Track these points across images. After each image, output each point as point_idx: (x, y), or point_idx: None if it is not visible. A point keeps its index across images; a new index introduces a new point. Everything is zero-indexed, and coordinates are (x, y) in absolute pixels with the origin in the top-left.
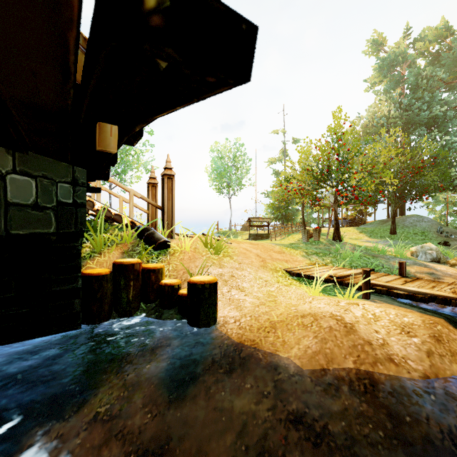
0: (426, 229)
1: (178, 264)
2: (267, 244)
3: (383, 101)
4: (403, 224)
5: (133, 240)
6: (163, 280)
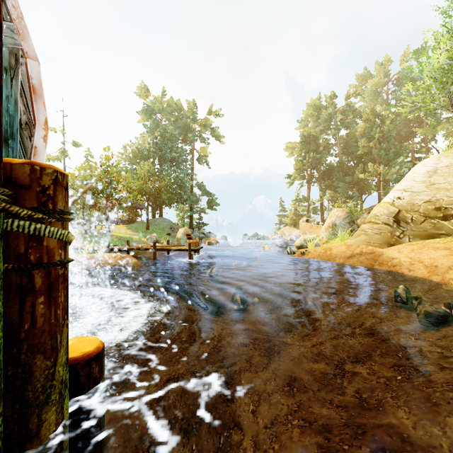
0: (165, 226)
1: None
2: None
3: (147, 137)
4: (154, 223)
5: None
6: None
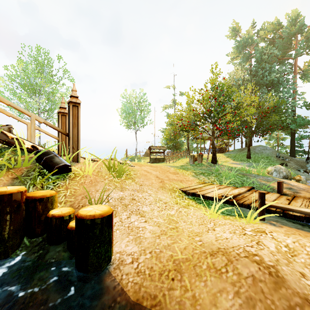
0: (269, 155)
1: (78, 189)
2: (164, 166)
3: (239, 69)
4: (254, 151)
5: (30, 165)
6: (52, 210)
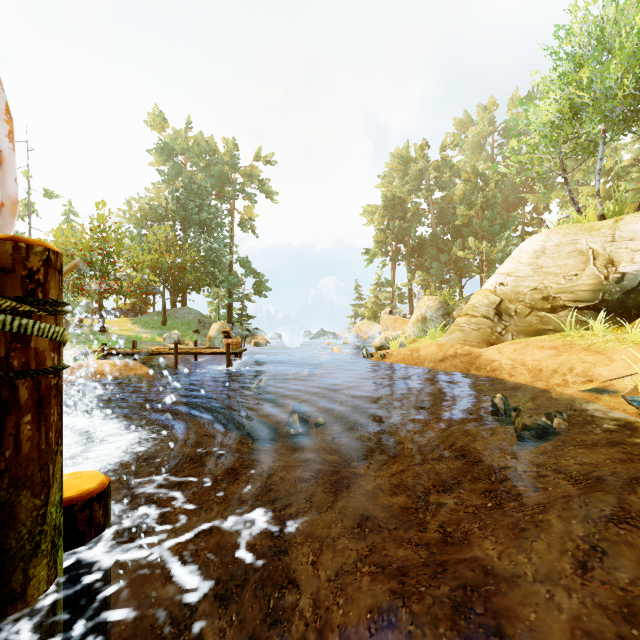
0: (192, 320)
1: None
2: None
3: (163, 188)
4: (175, 316)
5: None
6: None
